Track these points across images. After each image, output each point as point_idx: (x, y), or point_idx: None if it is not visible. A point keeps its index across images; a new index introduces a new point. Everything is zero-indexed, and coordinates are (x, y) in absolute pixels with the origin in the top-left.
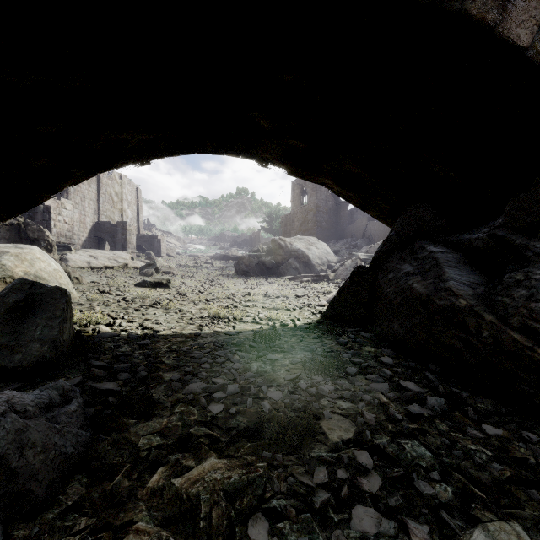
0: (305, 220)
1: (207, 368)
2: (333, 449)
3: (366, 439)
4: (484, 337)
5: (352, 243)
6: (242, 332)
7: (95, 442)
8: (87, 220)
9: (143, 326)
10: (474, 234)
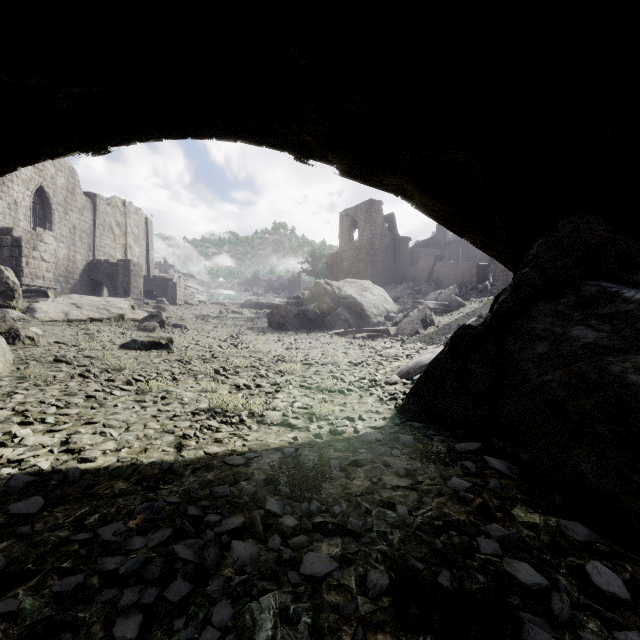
0: (357, 260)
1: (130, 638)
2: None
3: None
4: None
5: (415, 288)
6: (258, 456)
7: None
8: (78, 258)
9: (68, 444)
10: None
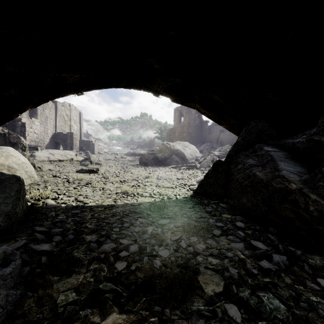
0: (182, 132)
1: (117, 231)
2: (209, 302)
3: (233, 292)
4: (311, 211)
5: (210, 146)
6: (142, 204)
7: (24, 299)
8: (49, 131)
9: (77, 200)
10: (295, 139)
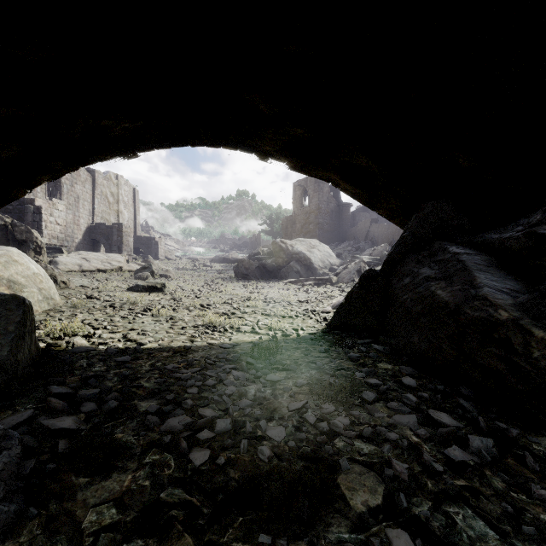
0: (307, 222)
1: (195, 393)
2: (358, 525)
3: (401, 506)
4: (535, 359)
5: (354, 245)
6: (239, 345)
7: (22, 520)
8: (81, 222)
9: (126, 338)
10: (504, 233)
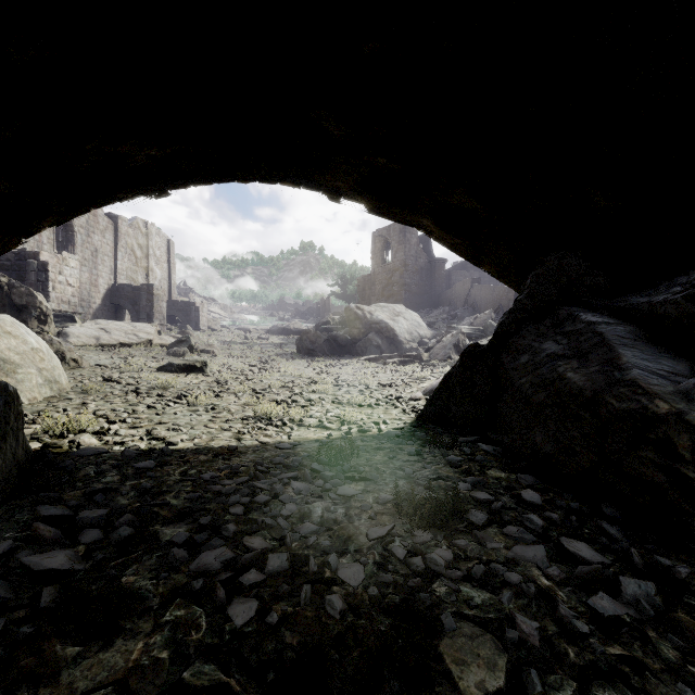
0: (390, 283)
1: (239, 514)
2: None
3: (533, 690)
4: None
5: (450, 313)
6: (301, 444)
7: None
8: (100, 282)
9: (151, 435)
10: (655, 295)
